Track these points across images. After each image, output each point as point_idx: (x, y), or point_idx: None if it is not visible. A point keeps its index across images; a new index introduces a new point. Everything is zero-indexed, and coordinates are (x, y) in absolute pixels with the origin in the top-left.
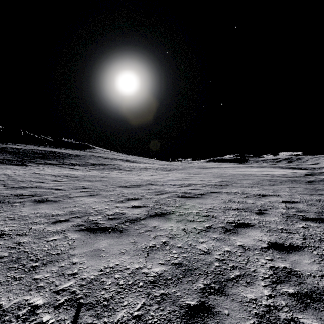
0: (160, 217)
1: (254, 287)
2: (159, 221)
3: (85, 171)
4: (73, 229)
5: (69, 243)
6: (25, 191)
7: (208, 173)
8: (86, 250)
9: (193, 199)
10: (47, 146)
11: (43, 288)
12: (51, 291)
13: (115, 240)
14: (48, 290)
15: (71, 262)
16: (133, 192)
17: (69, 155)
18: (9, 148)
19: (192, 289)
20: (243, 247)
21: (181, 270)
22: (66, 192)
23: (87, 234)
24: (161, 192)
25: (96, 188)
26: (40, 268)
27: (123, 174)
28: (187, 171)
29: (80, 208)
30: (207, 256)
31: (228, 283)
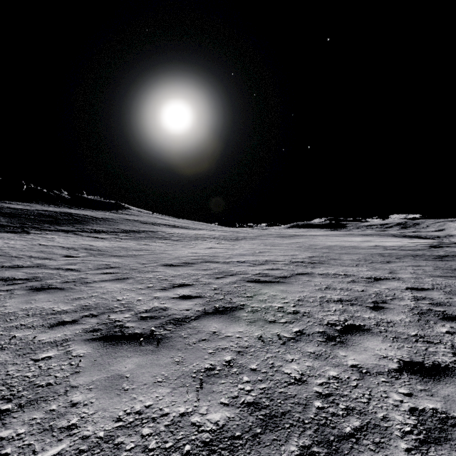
0: (223, 315)
1: (390, 454)
2: (220, 322)
3: (113, 242)
4: (81, 337)
5: (71, 364)
6: (18, 273)
7: (292, 245)
8: (98, 378)
9: (272, 284)
10: (61, 205)
11: None
12: None
13: (148, 357)
14: None
15: (68, 402)
16: (182, 273)
17: (91, 219)
18: (5, 207)
19: None
20: (359, 370)
21: (259, 416)
22: (80, 273)
23: (103, 347)
24: (224, 273)
25: (127, 267)
26: (13, 415)
27: (169, 246)
28: (261, 242)
29: (98, 300)
30: (302, 389)
31: (341, 444)
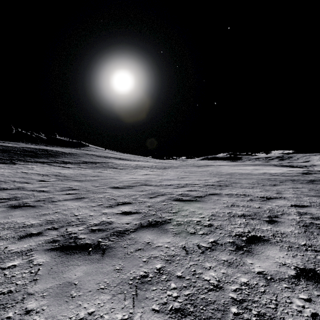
0: (154, 228)
1: None
2: (152, 234)
3: (76, 170)
4: (43, 248)
5: (31, 272)
6: (3, 193)
7: (204, 172)
8: (52, 285)
9: (192, 202)
10: (40, 143)
11: None
12: None
13: (95, 265)
14: None
15: (23, 309)
16: (125, 194)
17: (61, 153)
18: None
19: None
20: (265, 277)
21: None
22: (49, 194)
23: (59, 256)
24: (156, 193)
25: (84, 189)
26: None
27: (116, 173)
28: (182, 170)
29: (60, 215)
30: (219, 295)
31: None
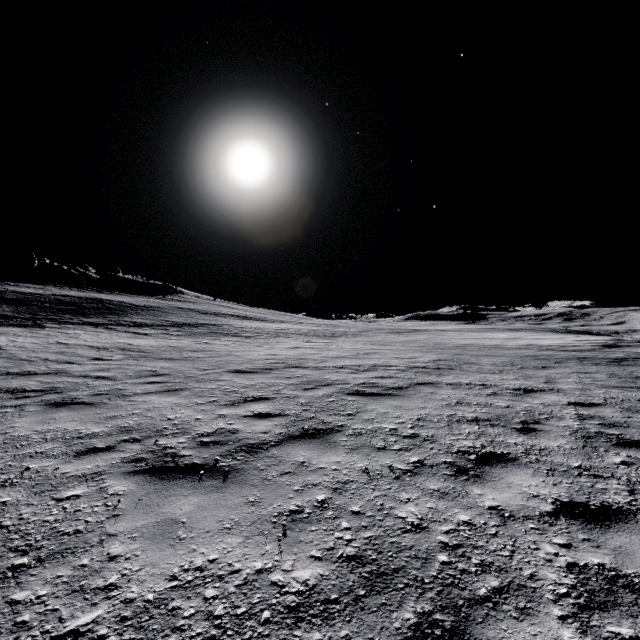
0: (313, 440)
1: (539, 623)
2: (310, 449)
3: (161, 340)
4: (120, 470)
5: (107, 505)
6: (30, 382)
7: (411, 344)
8: (144, 523)
9: (382, 398)
10: (88, 288)
11: (29, 628)
12: (45, 638)
13: (212, 496)
14: (39, 634)
15: (104, 555)
16: (257, 382)
17: (130, 307)
18: (9, 291)
19: (390, 628)
20: (500, 514)
21: (363, 574)
22: (116, 383)
23: (150, 482)
24: (316, 382)
25: (181, 374)
26: (31, 572)
27: (238, 346)
28: (368, 339)
29: (141, 419)
30: (421, 538)
31: (473, 610)
